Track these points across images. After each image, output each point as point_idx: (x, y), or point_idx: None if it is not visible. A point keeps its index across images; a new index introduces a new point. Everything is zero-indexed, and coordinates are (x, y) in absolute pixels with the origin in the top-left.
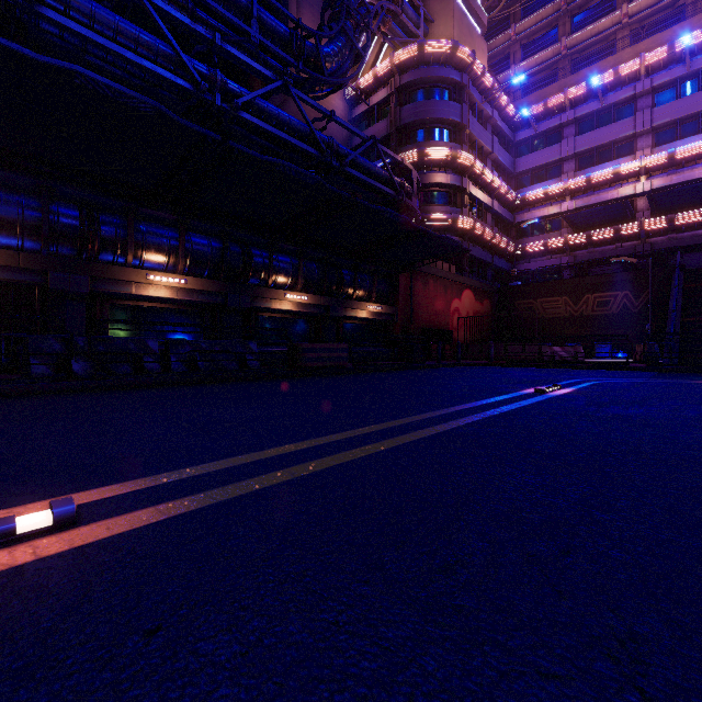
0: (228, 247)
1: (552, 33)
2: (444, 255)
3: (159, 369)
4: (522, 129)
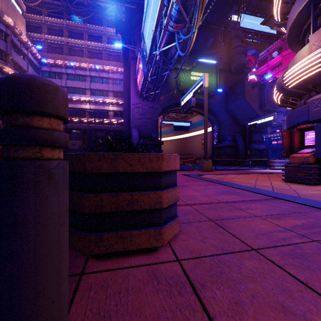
0: None
1: (61, 31)
2: None
3: None
4: (45, 66)
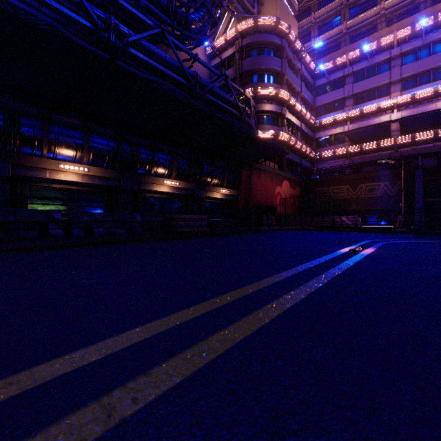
0: (122, 146)
1: (337, 19)
2: (272, 156)
3: (62, 234)
4: (319, 79)
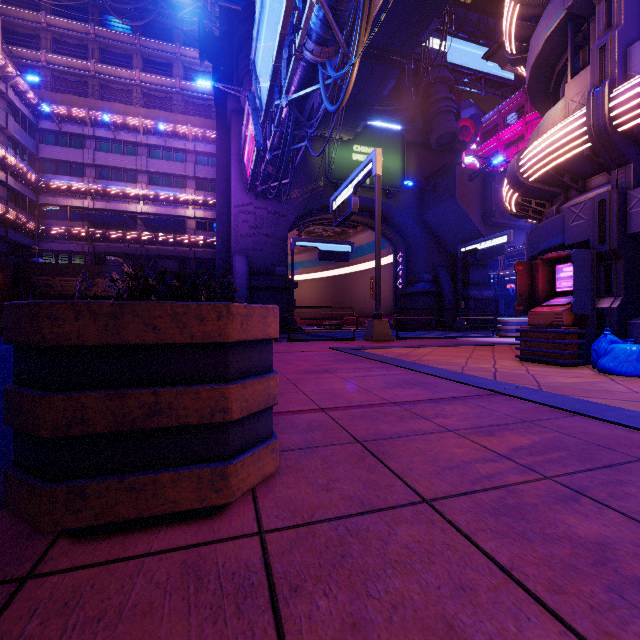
0: None
1: (84, 48)
2: None
3: None
4: (47, 120)
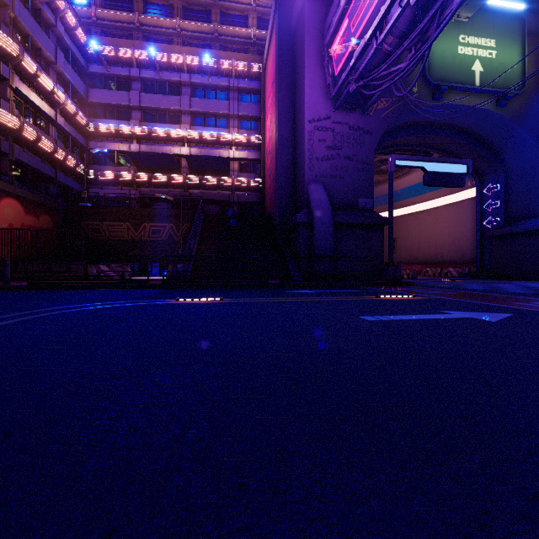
0: None
1: (129, 3)
2: None
3: None
4: (96, 64)
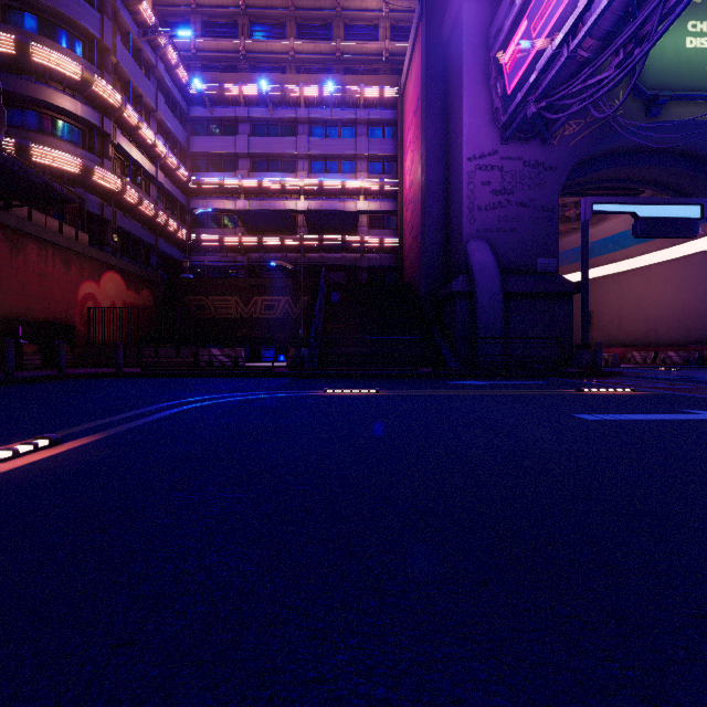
0: None
1: (233, 27)
2: (30, 198)
3: None
4: (198, 106)
